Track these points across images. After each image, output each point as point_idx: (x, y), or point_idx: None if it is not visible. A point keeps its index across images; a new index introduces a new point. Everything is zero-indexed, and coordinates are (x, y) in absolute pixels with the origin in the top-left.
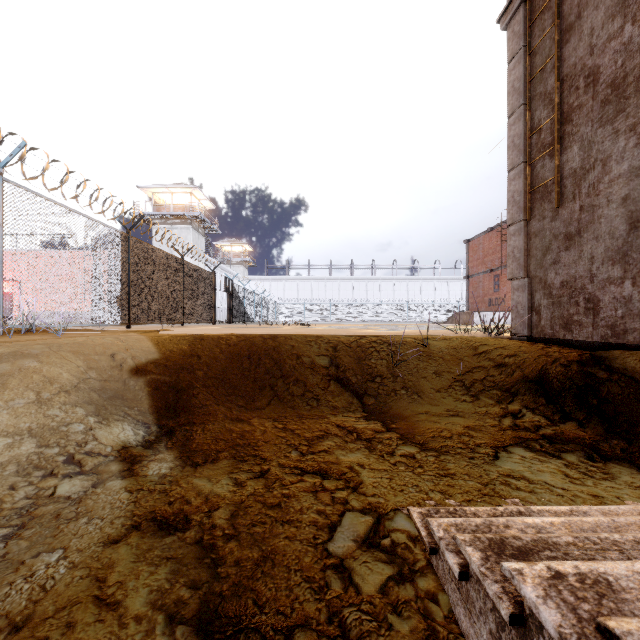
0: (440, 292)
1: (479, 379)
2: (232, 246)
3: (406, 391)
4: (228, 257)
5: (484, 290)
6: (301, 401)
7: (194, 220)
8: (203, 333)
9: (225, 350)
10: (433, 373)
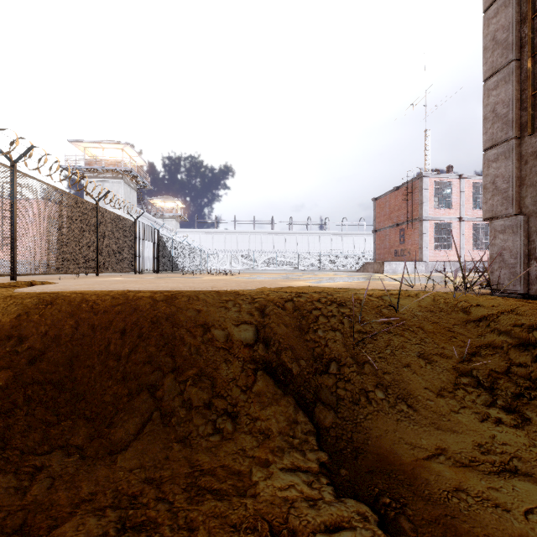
0: (347, 245)
1: (500, 370)
2: (165, 202)
3: (385, 394)
4: (161, 211)
5: (390, 242)
6: (203, 423)
7: (126, 175)
8: (81, 289)
9: (85, 322)
10: (419, 357)
